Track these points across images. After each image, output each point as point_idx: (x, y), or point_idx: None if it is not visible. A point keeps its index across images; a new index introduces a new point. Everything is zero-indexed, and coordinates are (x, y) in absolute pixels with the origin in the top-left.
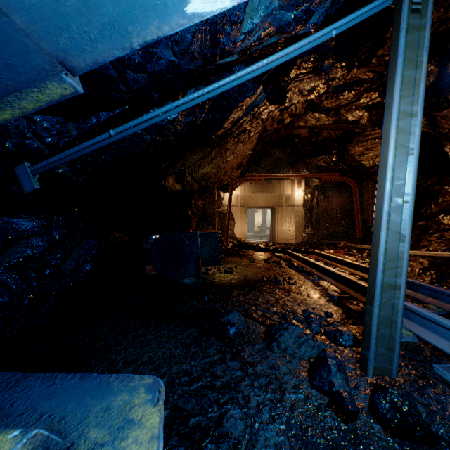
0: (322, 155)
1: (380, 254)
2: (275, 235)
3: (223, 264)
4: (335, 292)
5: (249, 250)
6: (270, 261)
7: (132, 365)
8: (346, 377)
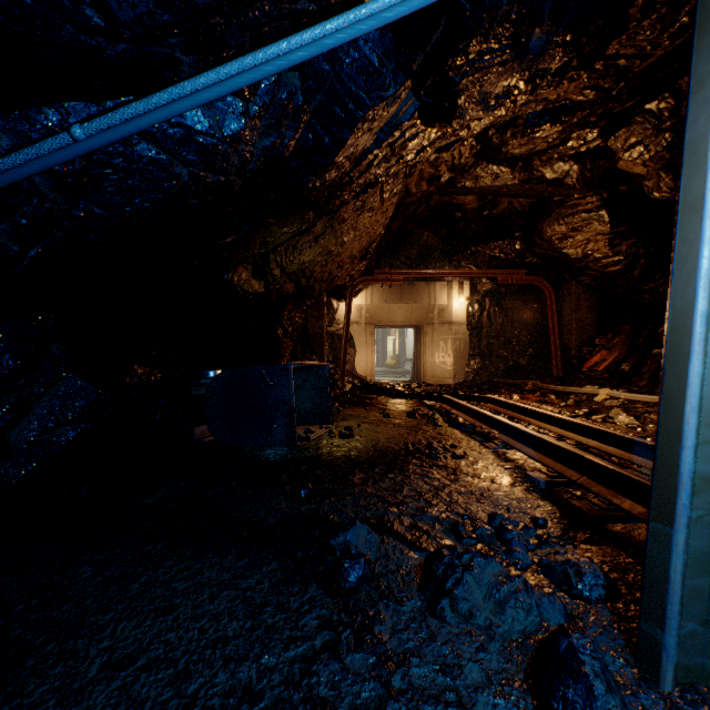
0: (498, 241)
1: (690, 411)
2: (422, 370)
3: (337, 421)
4: (540, 474)
5: (380, 396)
6: (417, 415)
7: (121, 674)
8: (623, 698)
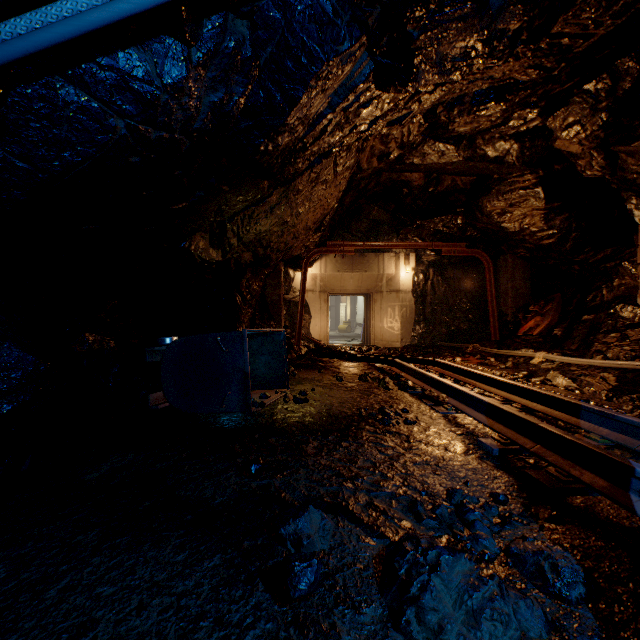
0: (442, 215)
1: None
2: (372, 334)
3: (293, 385)
4: (493, 441)
5: (333, 359)
6: (368, 379)
7: None
8: None
